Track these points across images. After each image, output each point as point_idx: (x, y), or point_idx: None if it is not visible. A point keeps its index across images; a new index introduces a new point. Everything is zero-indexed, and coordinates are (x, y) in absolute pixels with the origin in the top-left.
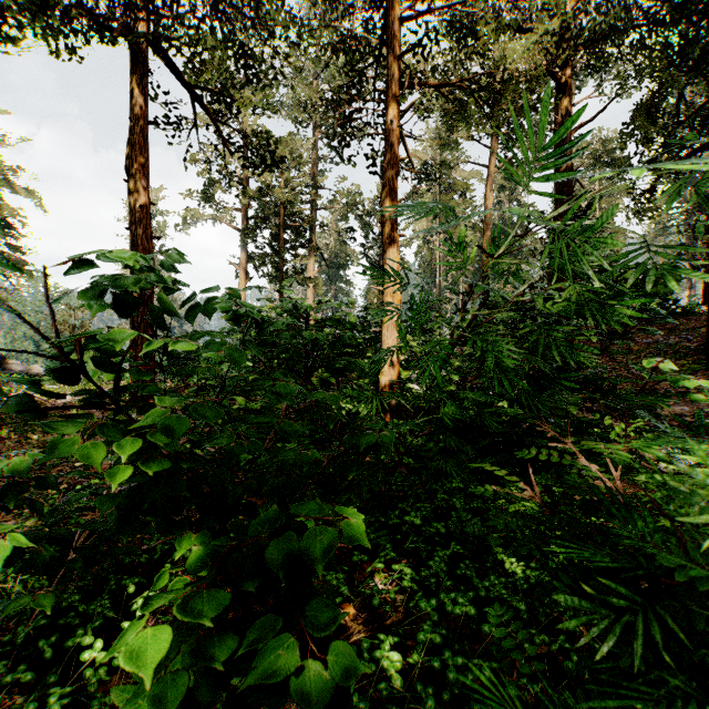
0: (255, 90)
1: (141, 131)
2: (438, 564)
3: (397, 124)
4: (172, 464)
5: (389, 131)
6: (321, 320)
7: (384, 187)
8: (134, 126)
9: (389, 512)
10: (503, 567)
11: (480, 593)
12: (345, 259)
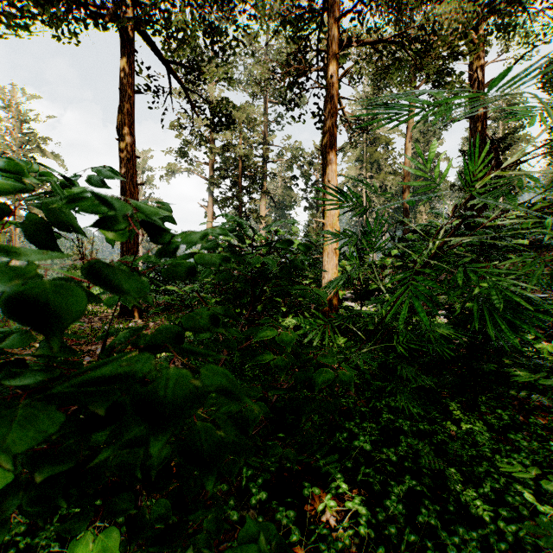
0: (218, 65)
1: (128, 100)
2: (395, 505)
3: (336, 79)
4: (15, 477)
5: (329, 85)
6: (270, 241)
7: (325, 134)
8: (123, 96)
9: (337, 433)
10: (461, 504)
11: (450, 551)
12: (289, 201)
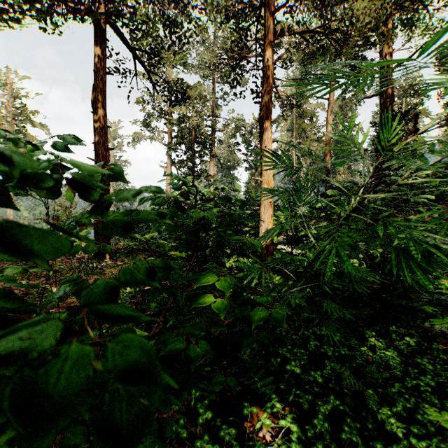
0: (175, 51)
1: (101, 79)
2: (321, 423)
3: (271, 62)
4: None
5: (265, 67)
6: (213, 198)
7: (262, 107)
8: (97, 77)
9: (272, 358)
10: (378, 420)
11: None
12: (233, 163)
